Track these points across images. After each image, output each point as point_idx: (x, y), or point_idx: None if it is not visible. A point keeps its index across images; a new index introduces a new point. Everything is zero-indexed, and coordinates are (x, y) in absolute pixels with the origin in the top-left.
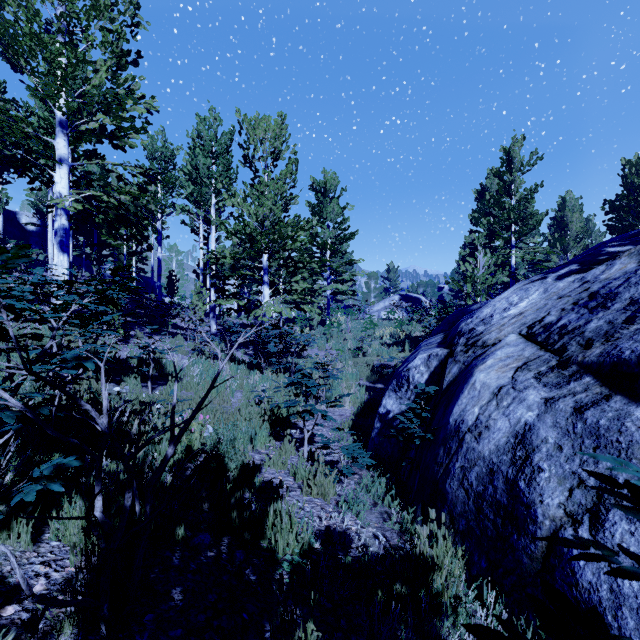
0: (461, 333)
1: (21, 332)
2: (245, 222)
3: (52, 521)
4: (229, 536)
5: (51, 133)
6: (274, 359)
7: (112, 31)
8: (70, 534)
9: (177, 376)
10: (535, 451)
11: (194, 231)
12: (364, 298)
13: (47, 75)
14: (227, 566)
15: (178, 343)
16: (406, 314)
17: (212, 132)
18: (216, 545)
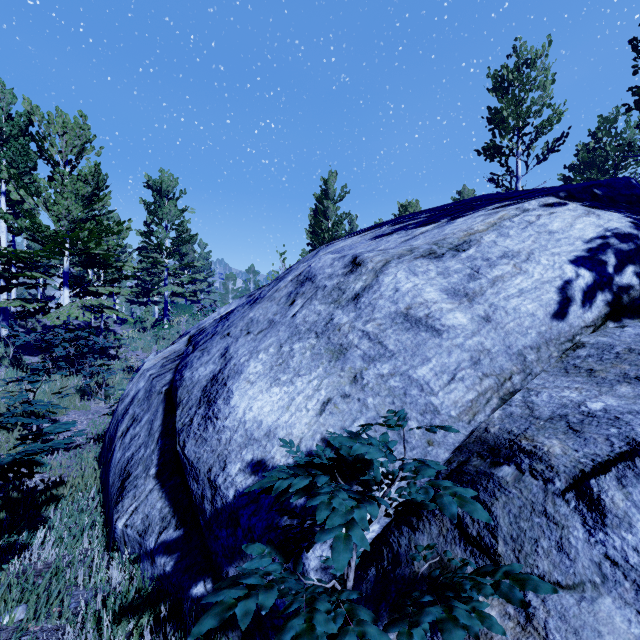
0: (182, 335)
1: None
2: (32, 220)
3: None
4: None
5: None
6: (63, 362)
7: None
8: None
9: None
10: (132, 404)
11: None
12: (222, 299)
13: None
14: None
15: None
16: None
17: (0, 110)
18: None
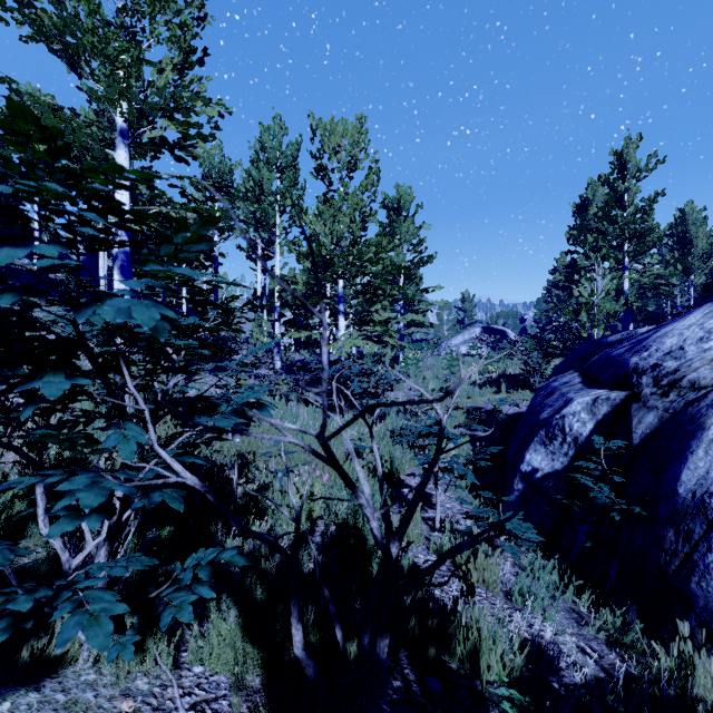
0: (639, 370)
1: (84, 368)
2: (321, 242)
3: (183, 629)
4: (404, 651)
5: (110, 145)
6: (358, 401)
7: (177, 25)
8: (218, 656)
9: (372, 431)
10: None
11: (250, 257)
12: (435, 331)
13: (109, 76)
14: (427, 706)
15: (243, 382)
16: (490, 349)
17: (277, 143)
18: (396, 667)
